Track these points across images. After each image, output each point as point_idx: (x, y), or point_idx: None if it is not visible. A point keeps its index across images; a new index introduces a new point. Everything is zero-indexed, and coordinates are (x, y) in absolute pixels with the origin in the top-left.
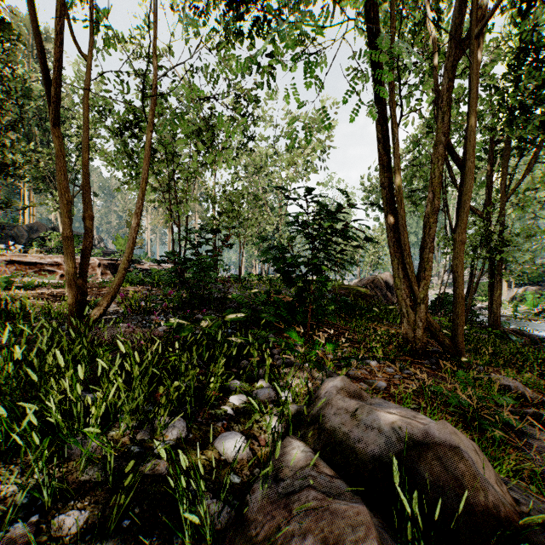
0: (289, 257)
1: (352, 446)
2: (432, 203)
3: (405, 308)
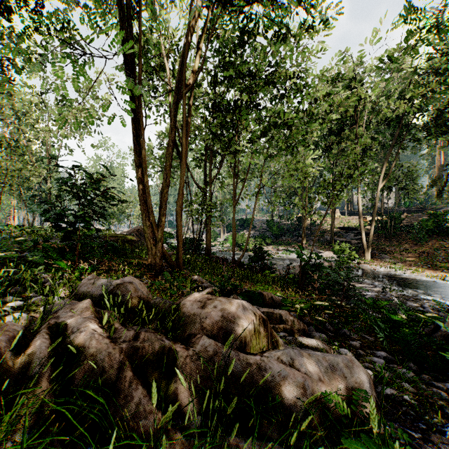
0: (58, 210)
1: (91, 294)
2: (165, 181)
3: (150, 245)
